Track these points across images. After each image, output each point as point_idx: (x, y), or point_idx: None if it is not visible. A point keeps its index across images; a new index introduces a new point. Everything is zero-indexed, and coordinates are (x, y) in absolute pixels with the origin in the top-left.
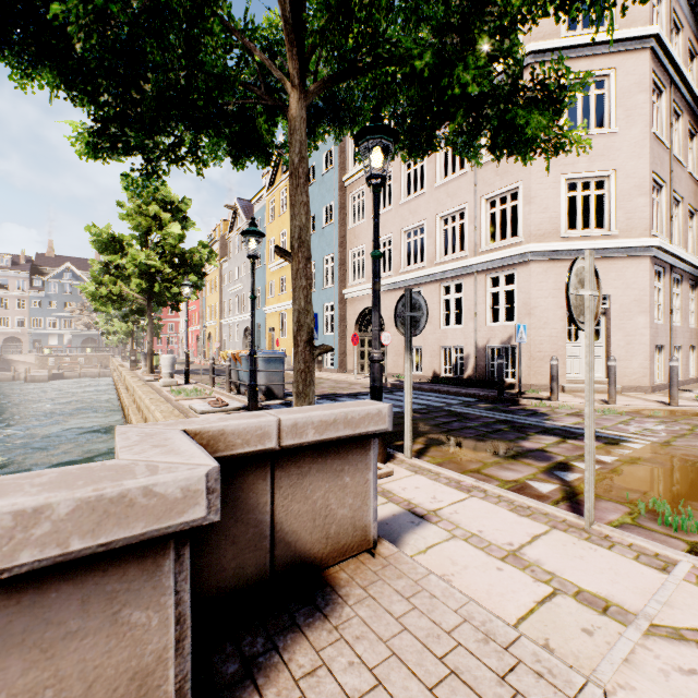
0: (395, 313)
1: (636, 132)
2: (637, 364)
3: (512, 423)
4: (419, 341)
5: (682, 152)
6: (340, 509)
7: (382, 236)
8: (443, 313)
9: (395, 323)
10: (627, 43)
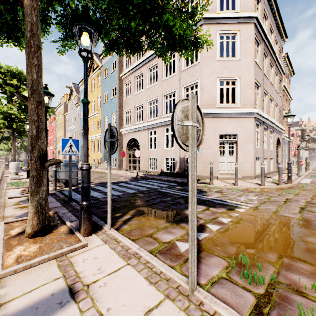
0: (105, 139)
1: (248, 60)
2: (248, 166)
3: (187, 198)
4: (155, 155)
5: (267, 72)
6: None
7: (138, 103)
8: (165, 141)
9: (104, 145)
10: (244, 19)
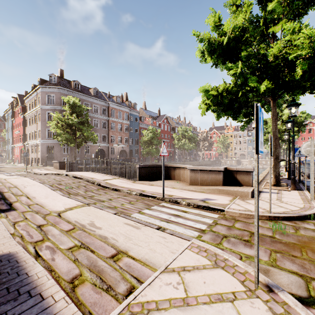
0: None
1: None
2: None
3: None
4: None
5: None
6: (246, 180)
7: None
8: None
9: None
10: None
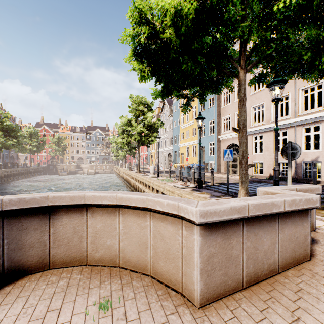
0: (281, 151)
1: None
2: None
3: None
4: (261, 159)
5: None
6: None
7: None
8: None
9: (281, 155)
10: None
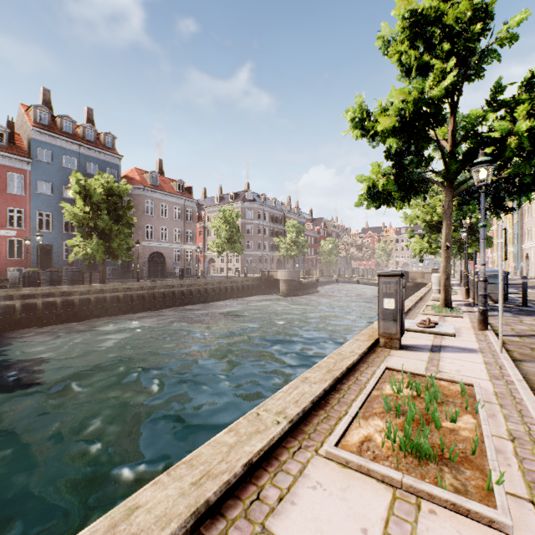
0: None
1: None
2: None
3: None
4: (532, 265)
5: None
6: None
7: (528, 228)
8: None
9: None
10: None
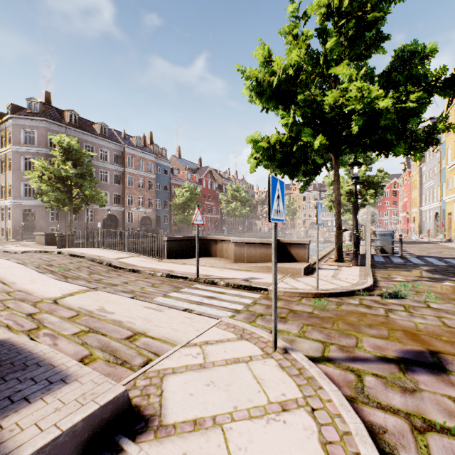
0: None
1: None
2: None
3: None
4: None
5: None
6: (301, 254)
7: None
8: None
9: None
10: None
